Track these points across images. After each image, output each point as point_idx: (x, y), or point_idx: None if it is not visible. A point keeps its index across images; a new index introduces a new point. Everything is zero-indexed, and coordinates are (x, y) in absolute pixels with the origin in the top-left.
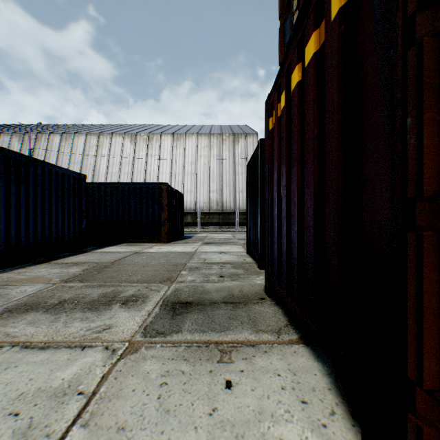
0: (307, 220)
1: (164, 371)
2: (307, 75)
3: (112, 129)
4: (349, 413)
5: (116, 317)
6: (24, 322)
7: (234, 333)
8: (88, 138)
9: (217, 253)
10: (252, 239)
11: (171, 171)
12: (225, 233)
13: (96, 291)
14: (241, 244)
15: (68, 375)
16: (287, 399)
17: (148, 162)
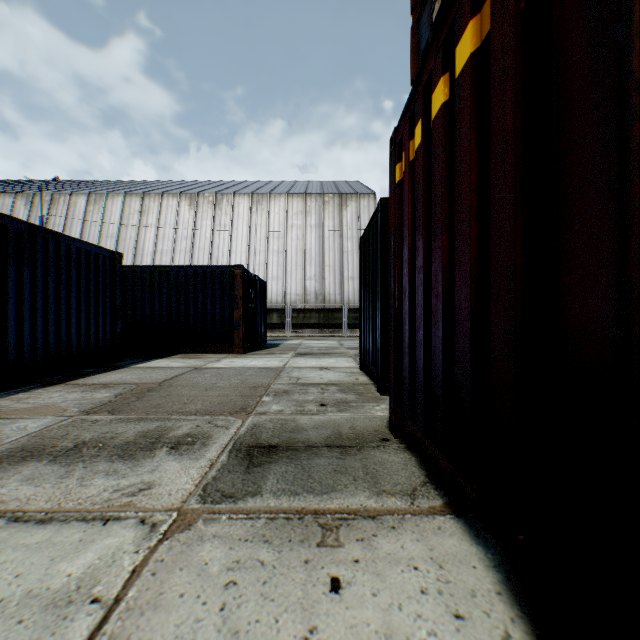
0: (459, 320)
1: (232, 561)
2: (459, 91)
3: (162, 187)
4: (534, 637)
5: (160, 470)
6: (17, 478)
7: (342, 497)
8: (127, 200)
9: (316, 369)
10: (369, 349)
11: (249, 249)
12: (328, 339)
13: (133, 427)
14: (352, 355)
15: (78, 569)
16: (431, 612)
17: (215, 235)
